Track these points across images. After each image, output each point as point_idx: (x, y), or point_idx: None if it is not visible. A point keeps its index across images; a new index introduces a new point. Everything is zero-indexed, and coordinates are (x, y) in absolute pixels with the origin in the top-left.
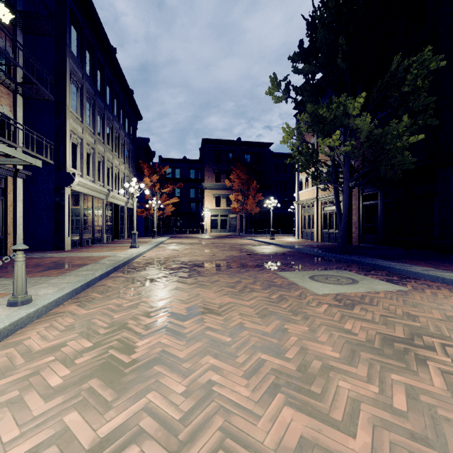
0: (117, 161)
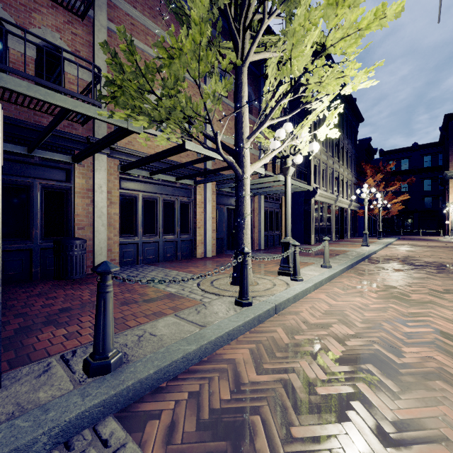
0: (341, 169)
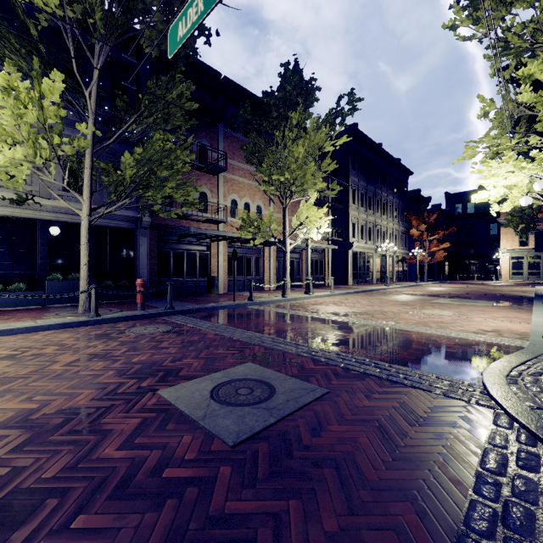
0: (385, 222)
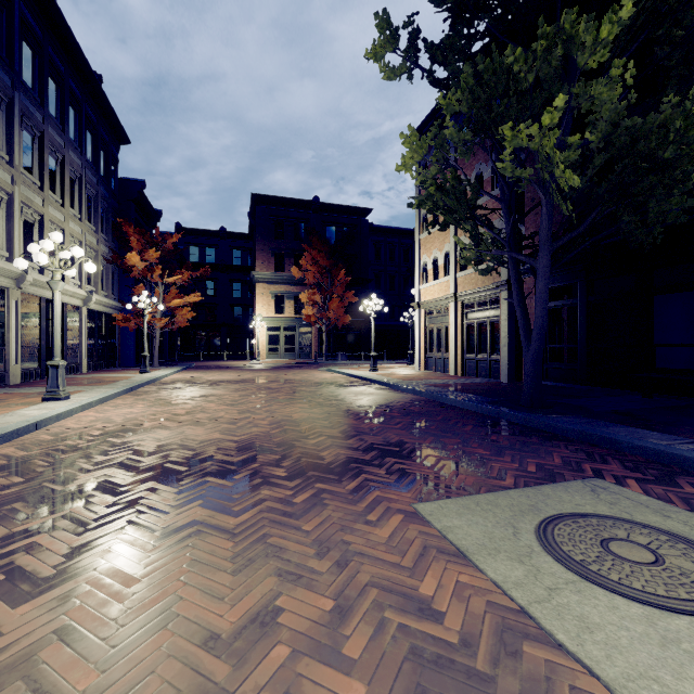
0: (57, 212)
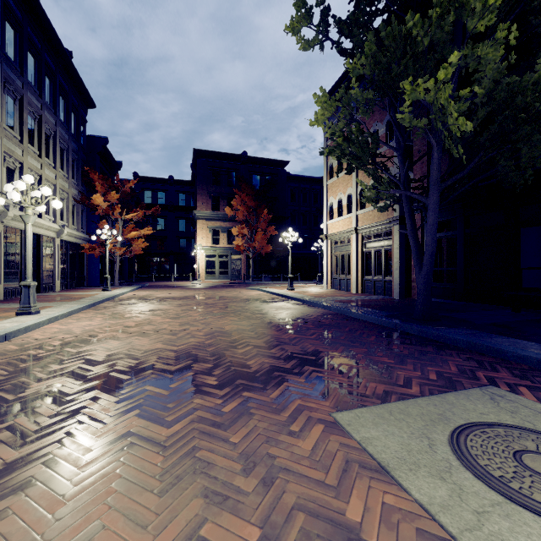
0: (34, 161)
